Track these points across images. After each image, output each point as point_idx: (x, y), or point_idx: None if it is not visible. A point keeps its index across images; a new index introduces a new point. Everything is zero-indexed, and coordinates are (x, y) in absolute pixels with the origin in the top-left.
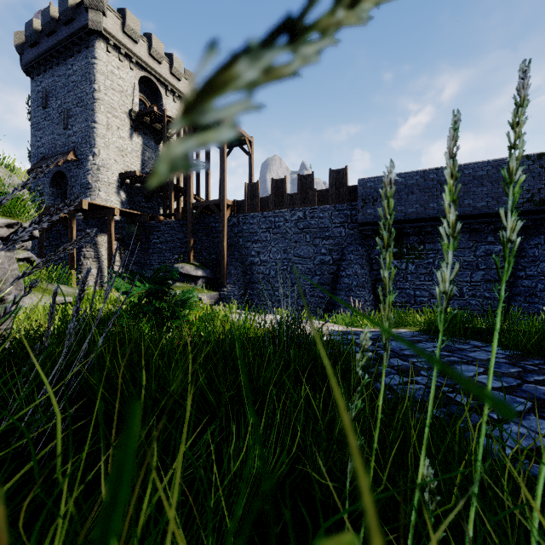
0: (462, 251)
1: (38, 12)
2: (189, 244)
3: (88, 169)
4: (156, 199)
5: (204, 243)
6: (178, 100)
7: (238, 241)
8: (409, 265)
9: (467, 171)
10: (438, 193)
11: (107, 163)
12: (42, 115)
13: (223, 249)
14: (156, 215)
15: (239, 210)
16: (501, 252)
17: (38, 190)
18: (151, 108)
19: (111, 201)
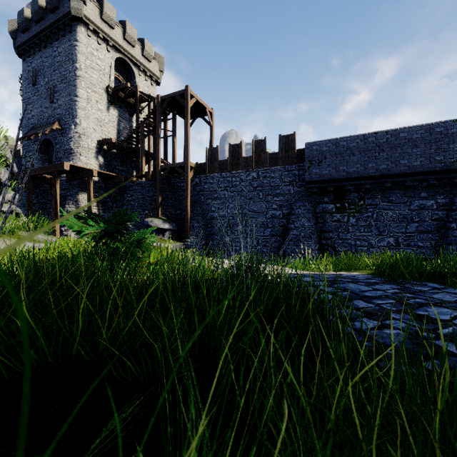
0: (398, 206)
1: (29, 3)
2: (157, 201)
3: (70, 136)
4: (130, 163)
5: (171, 200)
6: (149, 79)
7: (199, 198)
8: (350, 218)
9: (402, 134)
10: (376, 154)
11: (87, 132)
12: (32, 91)
13: (187, 205)
14: (129, 177)
15: (201, 172)
16: (434, 206)
17: (29, 155)
18: (125, 84)
19: (91, 164)
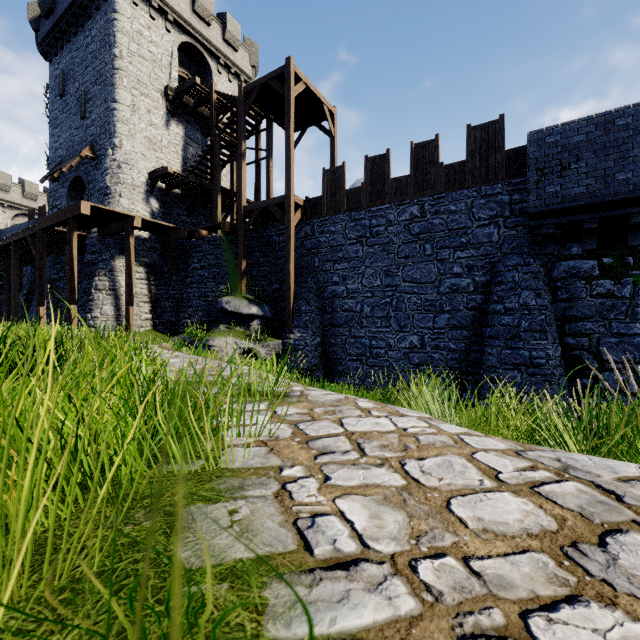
0: None
1: None
2: (240, 268)
3: (106, 167)
4: (203, 213)
5: (263, 266)
6: (235, 80)
7: (311, 261)
8: (639, 288)
9: None
10: None
11: (131, 159)
12: (59, 106)
13: (288, 272)
14: (195, 229)
15: (314, 213)
16: None
17: (56, 205)
18: (192, 80)
19: (137, 211)
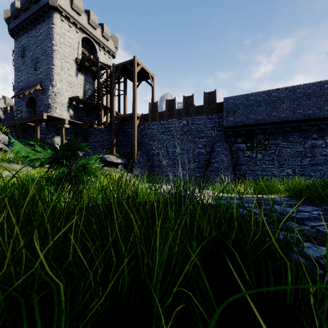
0: (295, 145)
1: None
2: (113, 142)
3: (49, 95)
4: (93, 115)
5: (123, 141)
6: (107, 53)
7: (144, 140)
8: (258, 154)
9: (298, 90)
10: (278, 106)
11: (61, 91)
12: (21, 62)
13: (134, 145)
14: (92, 124)
15: (145, 120)
16: (323, 145)
17: (19, 109)
18: (89, 56)
19: (64, 115)
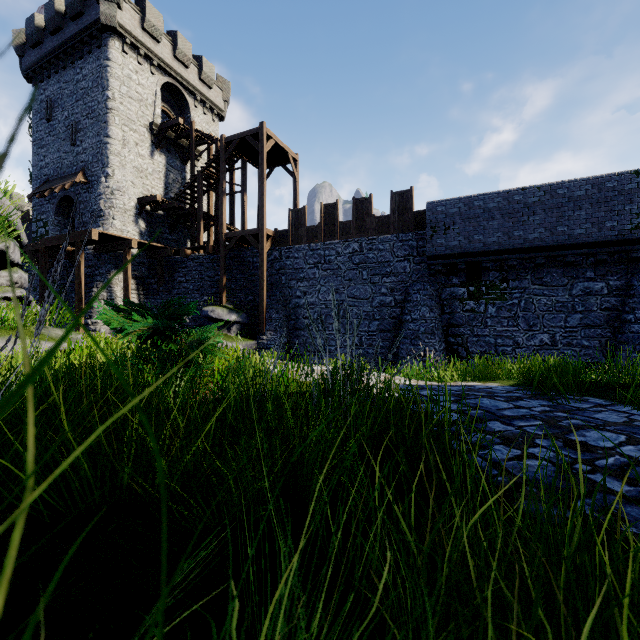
0: (555, 290)
1: (42, 7)
2: (221, 283)
3: (100, 192)
4: (182, 230)
5: (240, 281)
6: (209, 112)
7: (280, 279)
8: (488, 307)
9: (560, 191)
10: (524, 219)
11: (123, 186)
12: (45, 129)
13: (262, 288)
14: (181, 249)
15: (282, 242)
16: (604, 290)
17: (41, 219)
18: (175, 120)
19: (128, 231)
